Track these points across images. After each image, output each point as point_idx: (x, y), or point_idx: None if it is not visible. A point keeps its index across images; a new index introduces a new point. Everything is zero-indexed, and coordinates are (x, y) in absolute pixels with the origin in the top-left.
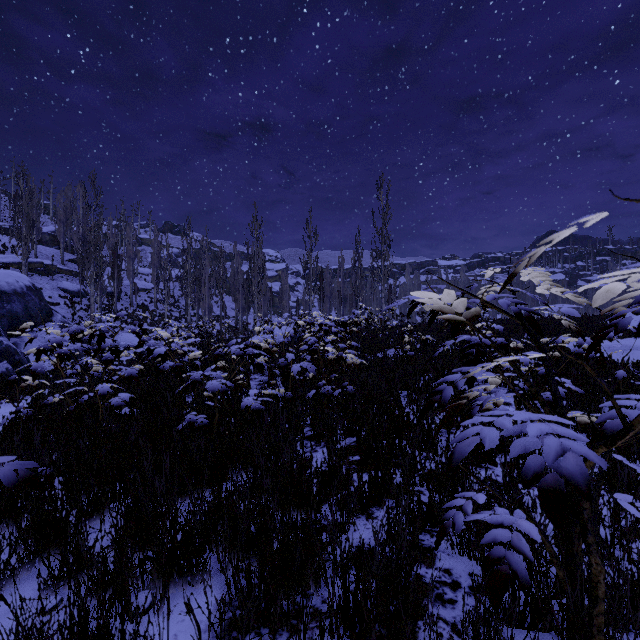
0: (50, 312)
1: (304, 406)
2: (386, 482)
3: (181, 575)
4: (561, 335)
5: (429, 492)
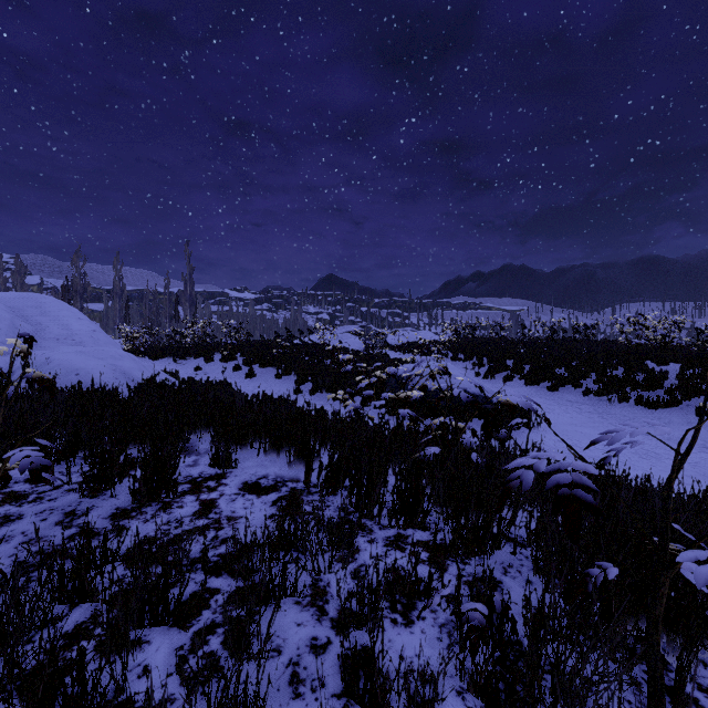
0: None
1: None
2: None
3: None
4: None
5: None
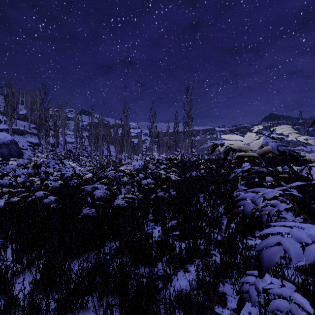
0: (22, 153)
1: (149, 202)
2: (195, 249)
3: (71, 313)
4: (280, 165)
5: (221, 258)
